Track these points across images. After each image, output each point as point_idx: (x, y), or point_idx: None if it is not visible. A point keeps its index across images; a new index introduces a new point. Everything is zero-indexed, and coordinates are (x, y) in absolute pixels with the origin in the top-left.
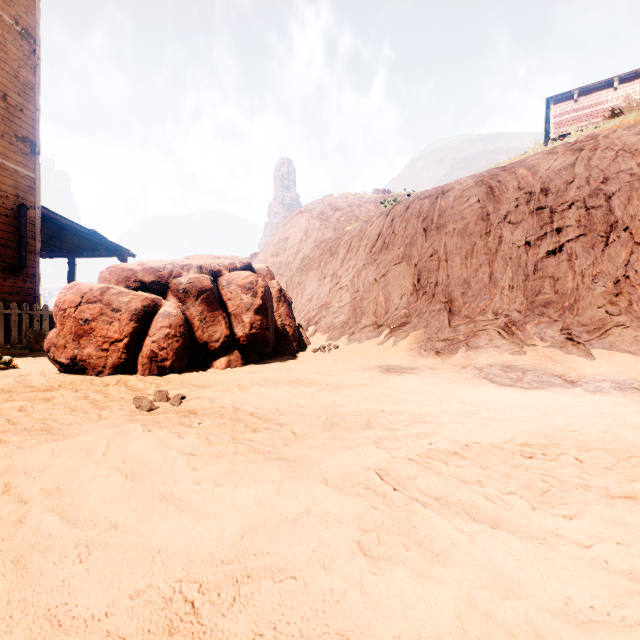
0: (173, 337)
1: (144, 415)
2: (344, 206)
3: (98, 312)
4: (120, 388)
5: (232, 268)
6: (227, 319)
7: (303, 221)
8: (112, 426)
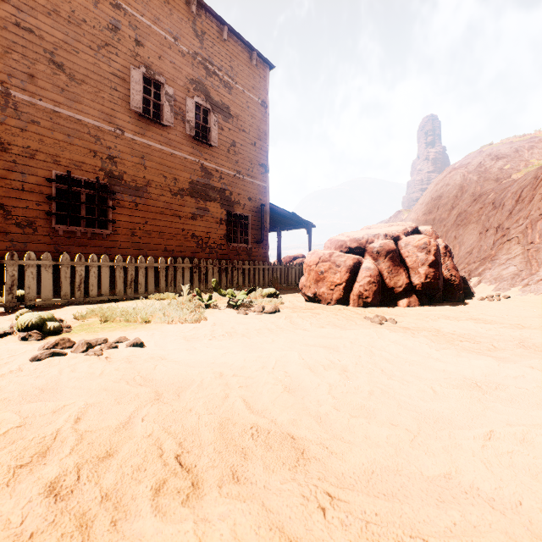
0: (372, 283)
1: (380, 326)
2: (508, 153)
3: (328, 267)
4: (350, 312)
5: (405, 233)
6: (406, 271)
7: (457, 177)
8: (367, 328)
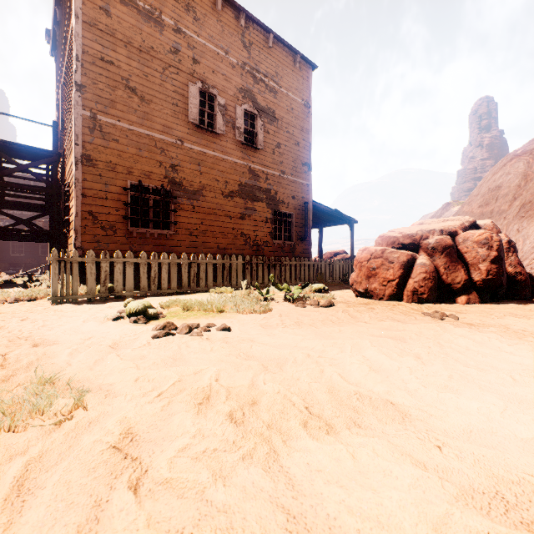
0: (428, 279)
1: (441, 321)
2: None
3: (380, 263)
4: (406, 307)
5: (463, 228)
6: (464, 267)
7: (520, 165)
8: (429, 323)
